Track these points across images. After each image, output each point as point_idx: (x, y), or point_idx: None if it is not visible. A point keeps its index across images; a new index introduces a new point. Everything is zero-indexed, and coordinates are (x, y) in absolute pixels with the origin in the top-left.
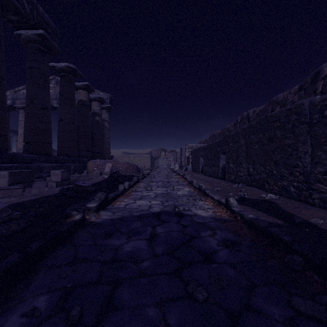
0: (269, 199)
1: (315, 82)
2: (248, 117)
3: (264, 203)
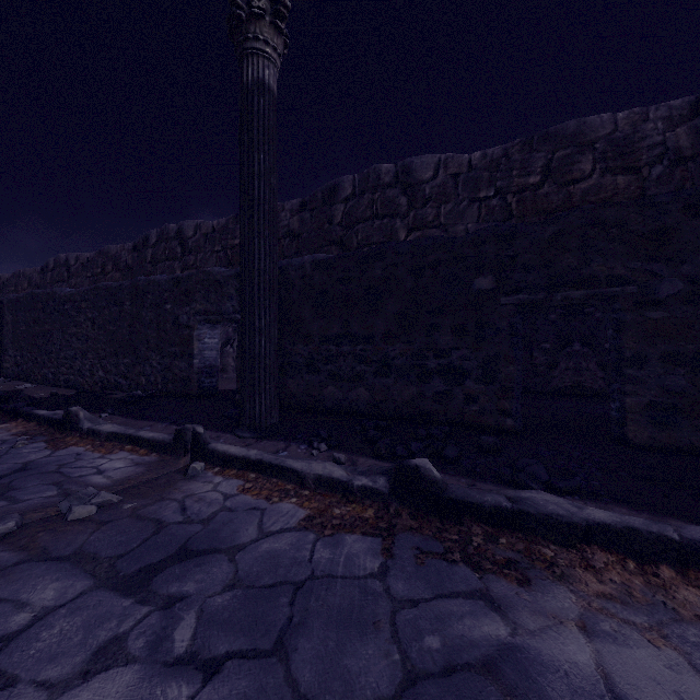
0: (22, 388)
1: (146, 248)
2: (67, 264)
3: (11, 392)
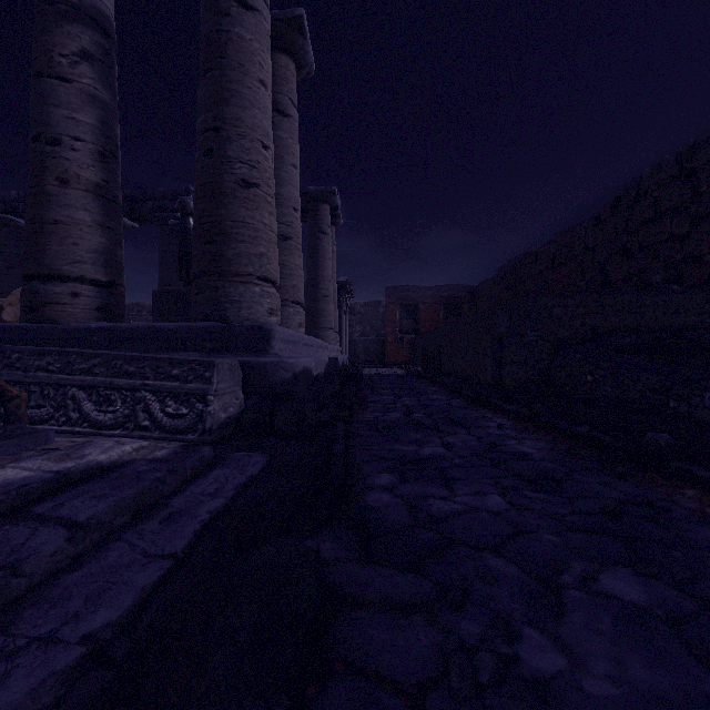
0: None
1: None
2: None
3: None
